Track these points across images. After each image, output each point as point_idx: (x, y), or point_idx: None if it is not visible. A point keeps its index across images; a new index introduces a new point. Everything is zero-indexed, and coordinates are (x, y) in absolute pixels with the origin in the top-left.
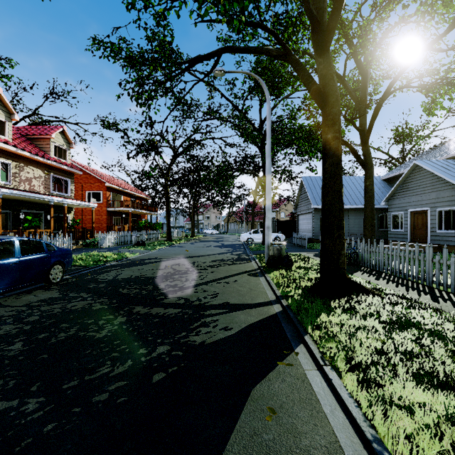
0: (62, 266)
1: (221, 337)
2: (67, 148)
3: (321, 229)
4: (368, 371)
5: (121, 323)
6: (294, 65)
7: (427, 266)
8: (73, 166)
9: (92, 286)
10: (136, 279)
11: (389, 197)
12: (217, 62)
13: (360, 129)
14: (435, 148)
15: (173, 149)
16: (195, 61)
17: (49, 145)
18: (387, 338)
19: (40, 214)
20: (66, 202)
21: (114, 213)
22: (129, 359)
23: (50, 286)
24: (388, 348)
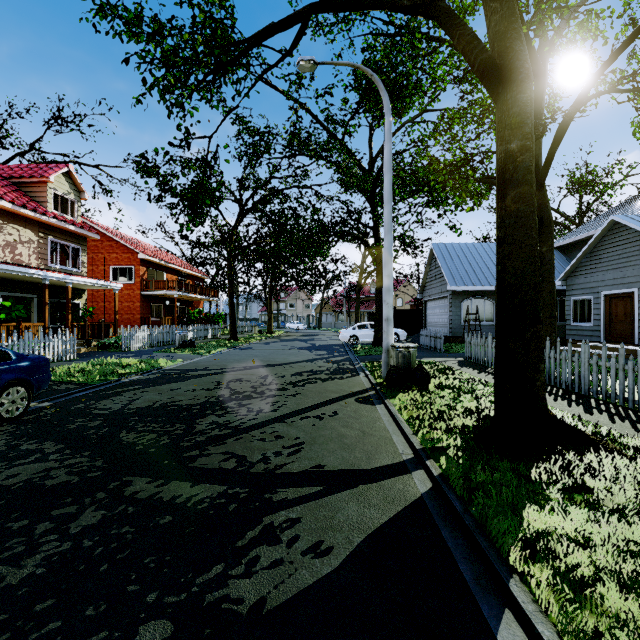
0: (26, 389)
1: (305, 582)
2: (76, 199)
3: (498, 323)
4: None
5: (83, 532)
6: (444, 18)
7: None
8: (85, 227)
9: (75, 426)
10: (160, 409)
11: (569, 273)
12: (303, 32)
13: None
14: (635, 199)
15: (239, 203)
16: (264, 33)
17: (46, 193)
18: None
19: (28, 298)
20: (70, 281)
21: (153, 299)
22: None
23: (1, 424)
24: None
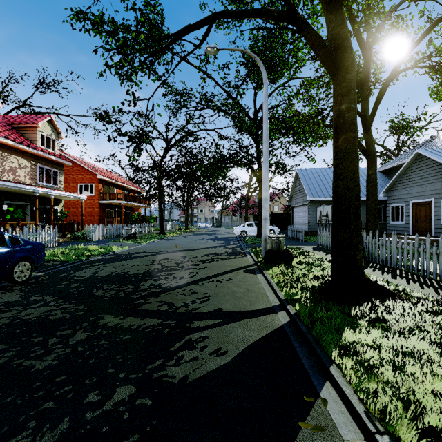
0: (30, 263)
1: (211, 368)
2: (56, 138)
3: (333, 219)
4: None
5: (77, 343)
6: (300, 25)
7: None
8: (62, 157)
9: (63, 286)
10: (116, 276)
11: (389, 188)
12: (209, 31)
13: (362, 115)
14: (434, 138)
15: (165, 141)
16: (184, 31)
17: (36, 134)
18: None
19: (24, 205)
20: (53, 194)
21: (107, 206)
22: (66, 416)
23: (14, 285)
24: None
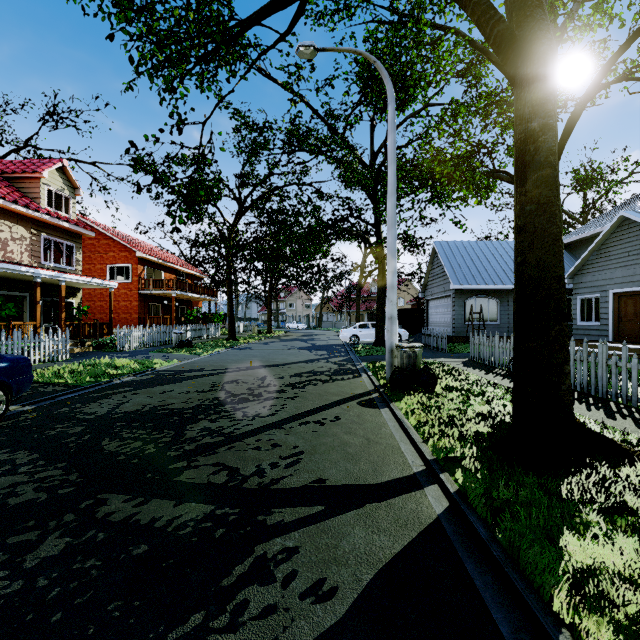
0: (3, 392)
1: (304, 639)
2: (71, 196)
3: (517, 320)
4: None
5: (40, 566)
6: None
7: None
8: (80, 224)
9: (54, 433)
10: (149, 413)
11: (576, 271)
12: (302, 9)
13: None
14: None
15: (238, 201)
16: (261, 12)
17: (39, 189)
18: None
19: (19, 297)
20: (64, 279)
21: (151, 298)
22: None
23: None
24: None
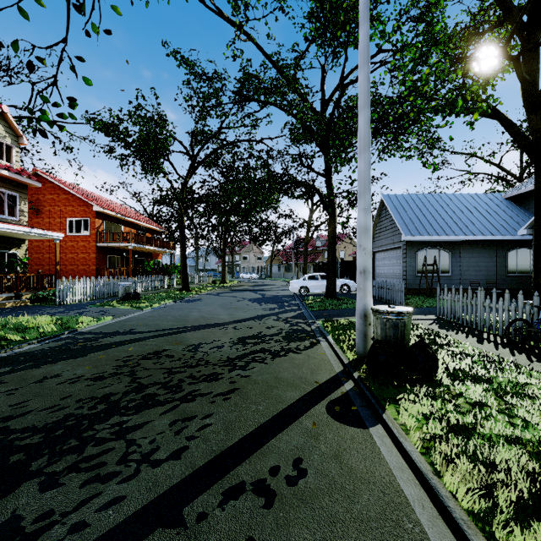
0: None
1: None
2: (13, 144)
3: None
4: None
5: None
6: None
7: None
8: (23, 173)
9: None
10: None
11: None
12: None
13: (527, 80)
14: None
15: (190, 156)
16: None
17: None
18: None
19: None
20: None
21: (110, 250)
22: None
23: None
24: None
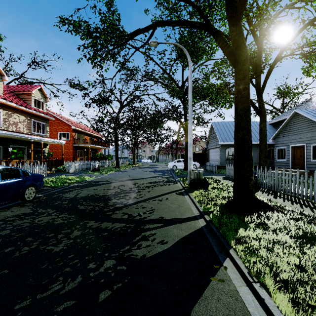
0: (35, 188)
1: (159, 251)
2: (44, 101)
3: (234, 160)
4: (297, 291)
5: (76, 237)
6: (213, 32)
7: (315, 188)
8: (48, 114)
9: (57, 203)
10: (91, 197)
11: (276, 136)
12: (153, 33)
13: (256, 86)
14: (307, 101)
15: (120, 102)
16: (136, 33)
17: (30, 98)
18: (300, 252)
19: (24, 148)
20: (42, 140)
21: (78, 148)
22: (79, 274)
23: (25, 203)
24: (305, 264)
